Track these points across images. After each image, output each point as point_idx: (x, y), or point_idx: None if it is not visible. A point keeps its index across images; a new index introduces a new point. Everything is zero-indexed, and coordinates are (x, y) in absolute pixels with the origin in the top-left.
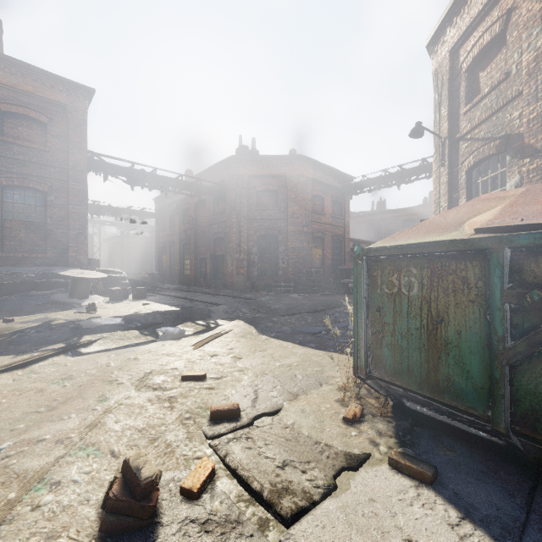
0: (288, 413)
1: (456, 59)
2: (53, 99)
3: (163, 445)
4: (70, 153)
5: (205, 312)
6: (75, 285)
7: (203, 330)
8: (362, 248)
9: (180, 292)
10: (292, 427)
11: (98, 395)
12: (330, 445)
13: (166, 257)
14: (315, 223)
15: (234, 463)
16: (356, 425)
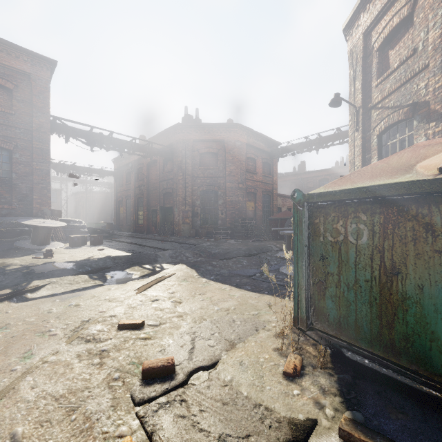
0: (225, 367)
1: (368, 40)
2: (18, 68)
3: (81, 418)
4: (34, 116)
5: (152, 256)
6: (37, 233)
7: (149, 274)
8: (304, 194)
9: (134, 239)
10: (230, 384)
11: (24, 351)
12: (272, 409)
13: (123, 209)
14: (248, 181)
15: None
16: (297, 380)
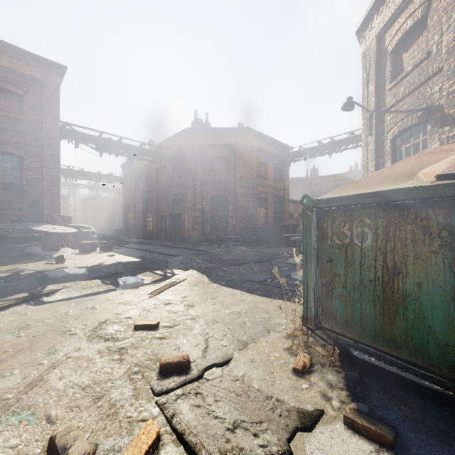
0: (238, 364)
1: (382, 43)
2: (29, 74)
3: (106, 404)
4: (44, 122)
5: (163, 262)
6: (48, 239)
7: (160, 279)
8: (312, 199)
9: (143, 245)
10: (242, 379)
11: (48, 348)
12: (282, 401)
13: (131, 215)
14: (259, 186)
15: (181, 426)
16: (306, 376)
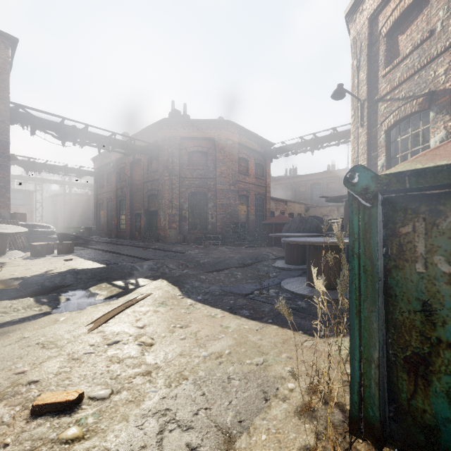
0: None
1: (374, 26)
2: None
3: None
4: None
5: (127, 269)
6: None
7: (118, 294)
8: (377, 174)
9: (113, 246)
10: None
11: None
12: None
13: (103, 213)
14: (241, 183)
15: None
16: None
